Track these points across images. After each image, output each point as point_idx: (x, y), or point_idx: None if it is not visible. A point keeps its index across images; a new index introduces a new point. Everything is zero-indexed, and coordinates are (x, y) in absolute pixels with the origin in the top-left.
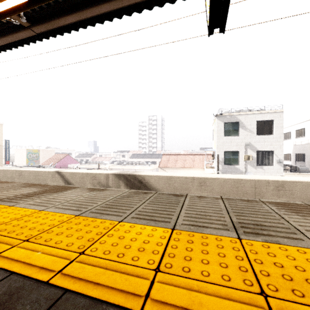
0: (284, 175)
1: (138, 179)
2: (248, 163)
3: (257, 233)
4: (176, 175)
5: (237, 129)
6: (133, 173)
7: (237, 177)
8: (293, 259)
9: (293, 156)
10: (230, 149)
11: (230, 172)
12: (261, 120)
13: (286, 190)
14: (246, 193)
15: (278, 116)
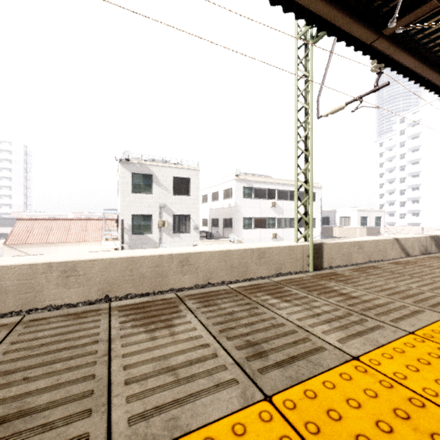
0: (200, 243)
1: None
2: (164, 231)
3: None
4: (7, 262)
5: (149, 184)
6: None
7: (132, 253)
8: None
9: (210, 221)
10: (140, 212)
11: (141, 245)
12: (178, 177)
13: (191, 264)
14: (144, 277)
15: (195, 174)
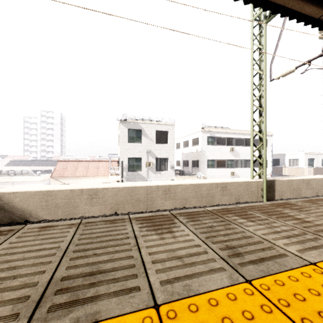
0: (175, 178)
1: None
2: (149, 169)
3: (76, 300)
4: (58, 188)
5: (140, 136)
6: None
7: (132, 184)
8: None
9: (182, 162)
10: (134, 156)
11: (134, 179)
12: (159, 130)
13: (171, 193)
14: (139, 200)
15: (171, 128)
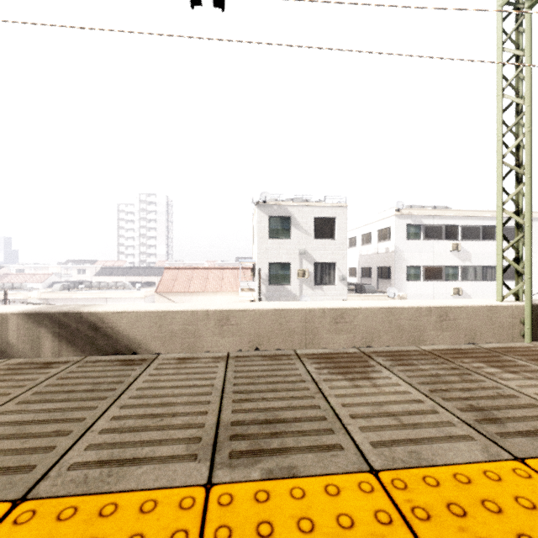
0: (348, 298)
1: (89, 321)
2: (304, 282)
3: (259, 449)
4: (175, 308)
5: (288, 227)
6: (76, 309)
7: (281, 305)
8: (309, 531)
9: (359, 270)
10: (278, 260)
11: (279, 297)
12: (320, 217)
13: (346, 322)
14: (293, 332)
15: (341, 213)
